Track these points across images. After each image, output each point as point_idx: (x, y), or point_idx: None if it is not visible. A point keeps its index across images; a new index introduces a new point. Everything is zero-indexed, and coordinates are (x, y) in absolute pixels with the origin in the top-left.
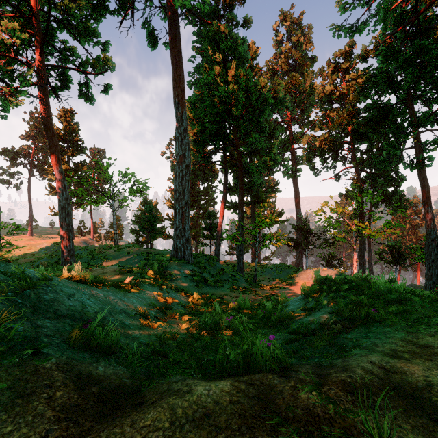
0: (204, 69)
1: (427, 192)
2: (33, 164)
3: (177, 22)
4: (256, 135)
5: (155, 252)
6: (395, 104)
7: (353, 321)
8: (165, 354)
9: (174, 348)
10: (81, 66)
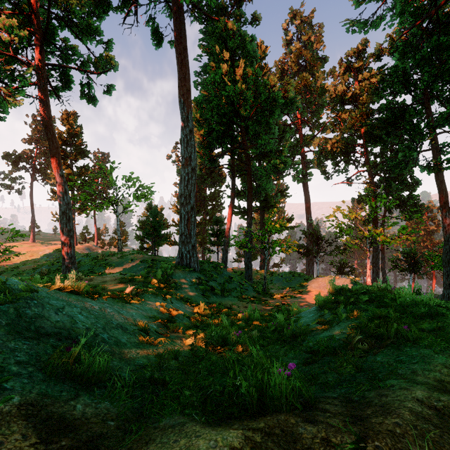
0: (211, 68)
1: (445, 197)
2: (36, 168)
3: (183, 17)
4: (266, 136)
5: (159, 259)
6: (411, 104)
7: (380, 339)
8: (162, 382)
9: (175, 371)
10: (83, 66)
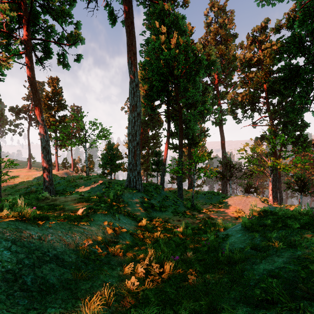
0: (152, 39)
1: None
2: (31, 118)
3: None
4: (193, 90)
5: (114, 182)
6: (304, 65)
7: None
8: None
9: None
10: (60, 41)
